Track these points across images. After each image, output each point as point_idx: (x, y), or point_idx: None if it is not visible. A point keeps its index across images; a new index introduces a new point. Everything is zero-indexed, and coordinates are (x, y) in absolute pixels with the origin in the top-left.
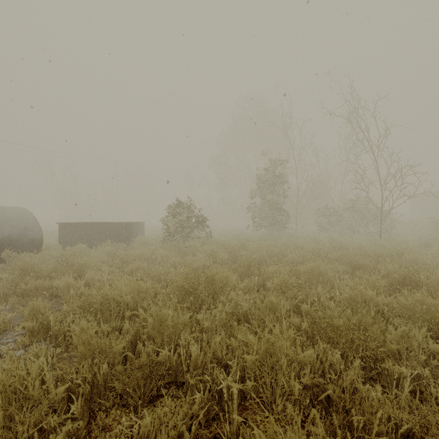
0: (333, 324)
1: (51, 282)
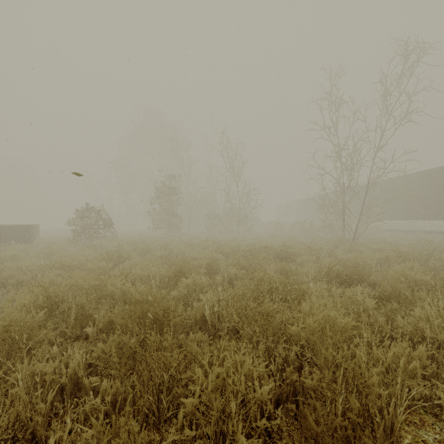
0: (172, 261)
1: None
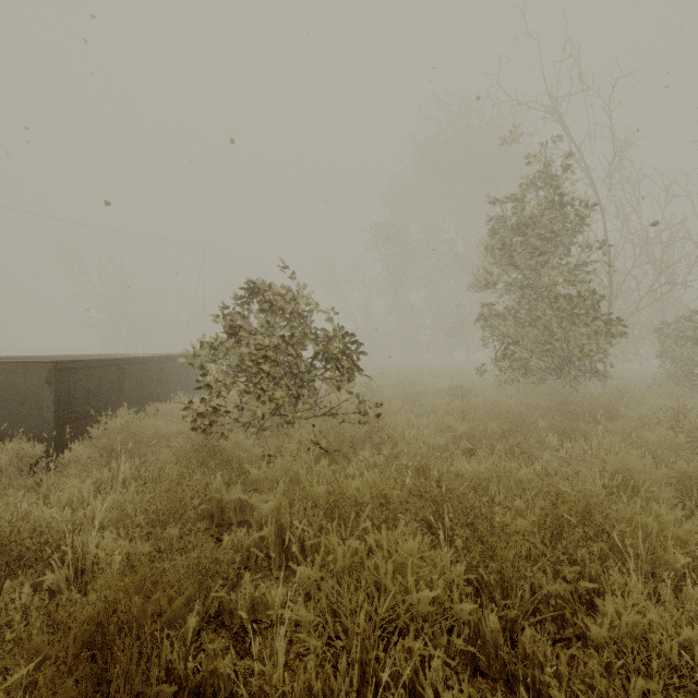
0: None
1: None
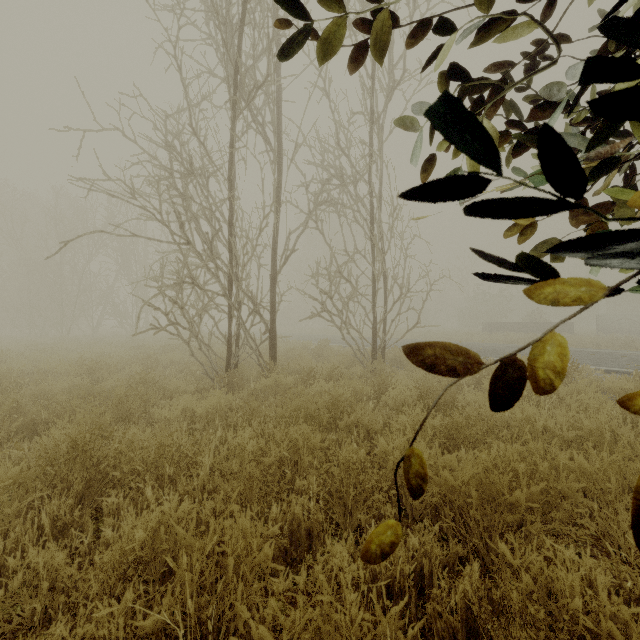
0: None
1: None
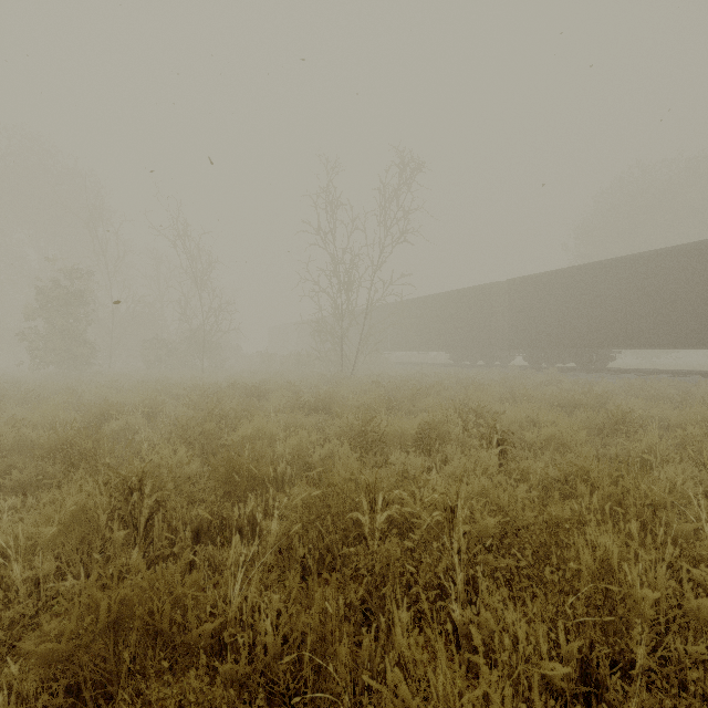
0: (87, 407)
1: None
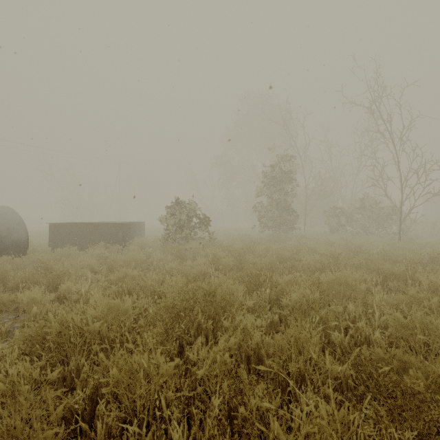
0: (406, 388)
1: (21, 294)
